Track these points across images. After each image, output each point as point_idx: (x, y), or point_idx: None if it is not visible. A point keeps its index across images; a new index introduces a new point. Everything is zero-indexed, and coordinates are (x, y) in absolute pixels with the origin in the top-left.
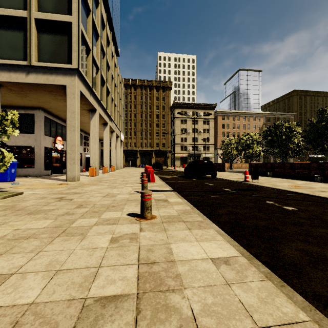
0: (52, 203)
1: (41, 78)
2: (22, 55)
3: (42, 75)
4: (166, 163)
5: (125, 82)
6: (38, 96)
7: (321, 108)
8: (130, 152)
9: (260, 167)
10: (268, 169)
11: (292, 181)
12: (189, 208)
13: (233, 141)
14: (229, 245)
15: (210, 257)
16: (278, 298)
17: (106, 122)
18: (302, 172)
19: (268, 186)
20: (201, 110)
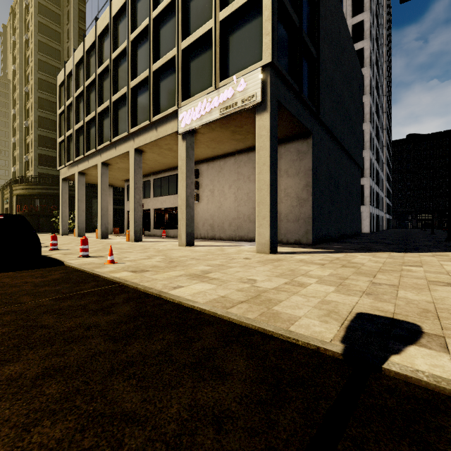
0: None
1: None
2: None
3: None
4: None
5: None
6: None
7: None
8: None
9: None
10: None
11: None
12: None
13: None
14: None
15: None
16: None
17: (96, 165)
18: None
19: None
20: None
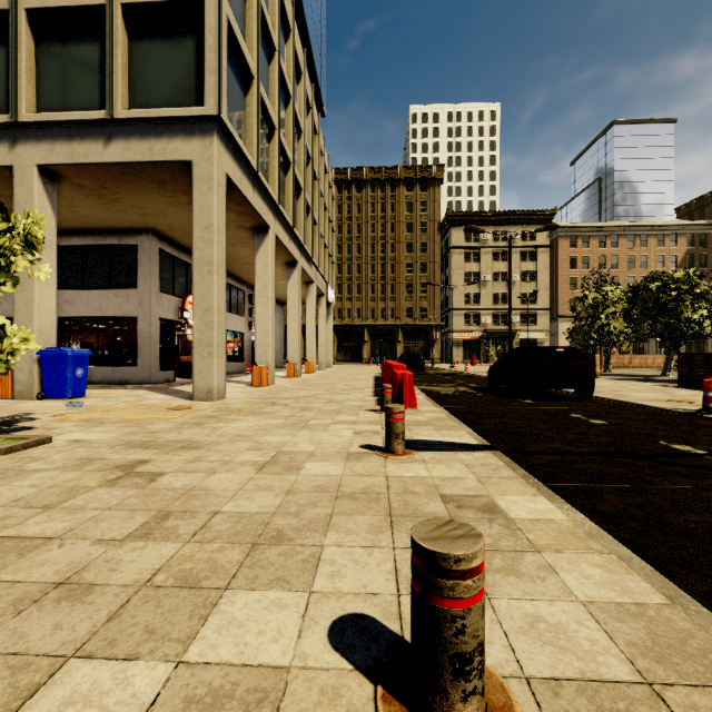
0: (81, 493)
1: (137, 148)
2: (98, 99)
3: (139, 141)
4: (431, 354)
5: (338, 175)
6: (139, 199)
7: None
8: (348, 331)
9: None
10: None
11: None
12: (659, 598)
13: (613, 296)
14: None
15: None
16: None
17: (293, 258)
18: None
19: None
20: (515, 228)
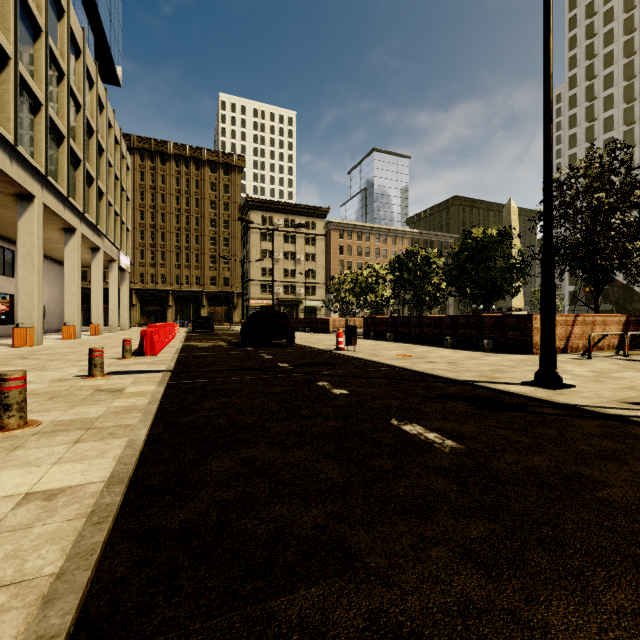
0: None
1: None
2: None
3: None
4: (230, 318)
5: (141, 144)
6: None
7: (466, 228)
8: (152, 296)
9: (379, 325)
10: (390, 328)
11: (413, 347)
12: (144, 403)
13: (350, 277)
14: (113, 463)
15: (34, 490)
16: (53, 545)
17: (70, 225)
18: (432, 333)
19: (361, 356)
20: (301, 218)
